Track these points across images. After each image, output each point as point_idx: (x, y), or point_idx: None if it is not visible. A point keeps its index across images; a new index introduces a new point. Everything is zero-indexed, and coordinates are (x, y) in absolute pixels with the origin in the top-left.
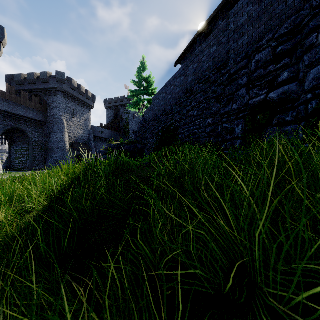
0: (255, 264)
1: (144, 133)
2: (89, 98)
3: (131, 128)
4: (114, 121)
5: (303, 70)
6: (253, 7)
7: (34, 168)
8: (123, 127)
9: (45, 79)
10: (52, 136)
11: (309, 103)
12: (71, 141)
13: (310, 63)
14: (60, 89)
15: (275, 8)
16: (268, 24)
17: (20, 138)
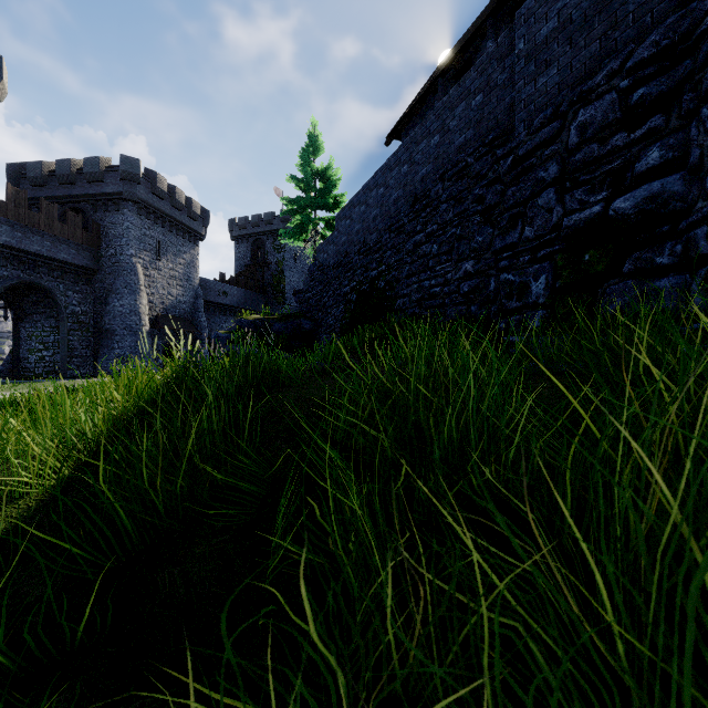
0: None
1: (317, 295)
2: (194, 216)
3: (290, 283)
4: (251, 267)
5: (701, 142)
6: None
7: (71, 374)
8: (271, 281)
9: (96, 174)
10: (111, 302)
11: None
12: (155, 313)
13: None
14: (129, 195)
15: None
16: (609, 38)
17: (39, 306)
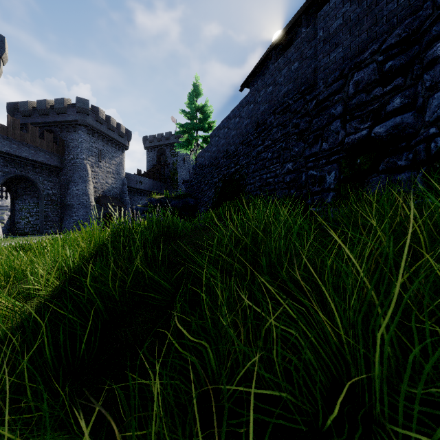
0: (373, 388)
1: (198, 183)
2: (122, 134)
3: (180, 176)
4: (156, 166)
5: (423, 94)
6: (350, 6)
7: (46, 232)
8: (169, 174)
9: (62, 109)
10: (71, 188)
11: (431, 141)
12: (98, 194)
13: (433, 84)
14: (82, 122)
15: (382, 7)
16: (372, 31)
17: (26, 190)
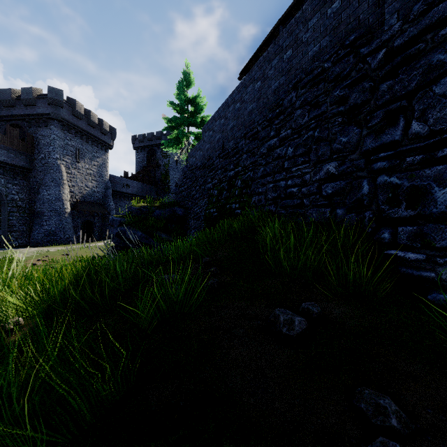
0: None
1: (188, 189)
2: (105, 132)
3: (173, 179)
4: (146, 168)
5: None
6: None
7: (11, 244)
8: (160, 177)
9: (30, 100)
10: (41, 192)
11: None
12: (75, 200)
13: None
14: (54, 116)
15: None
16: None
17: None
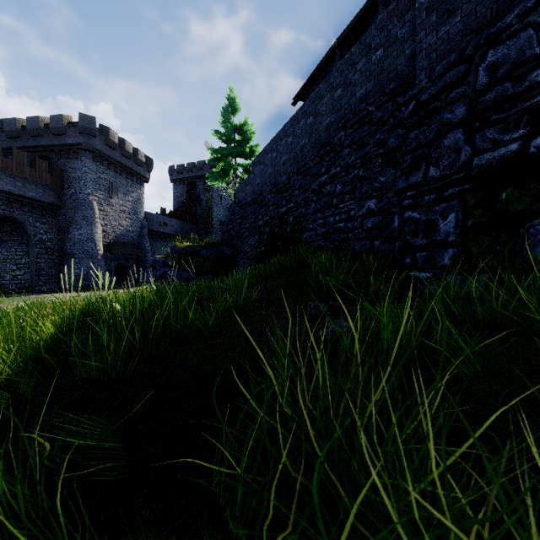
0: None
1: (236, 227)
2: (140, 163)
3: (217, 216)
4: (186, 204)
5: None
6: None
7: (39, 289)
8: (202, 214)
9: (60, 129)
10: (72, 231)
11: None
12: (108, 240)
13: None
14: (86, 146)
15: None
16: None
17: (12, 235)
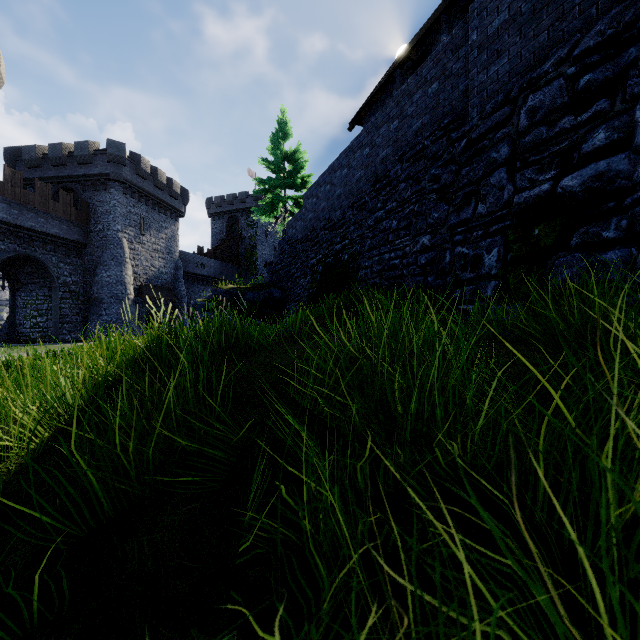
0: None
1: (286, 267)
2: (175, 195)
3: (261, 256)
4: (226, 242)
5: None
6: None
7: (63, 338)
8: (244, 254)
9: (86, 157)
10: (99, 273)
11: None
12: (139, 283)
13: None
14: (115, 176)
15: None
16: (557, 29)
17: (33, 277)
